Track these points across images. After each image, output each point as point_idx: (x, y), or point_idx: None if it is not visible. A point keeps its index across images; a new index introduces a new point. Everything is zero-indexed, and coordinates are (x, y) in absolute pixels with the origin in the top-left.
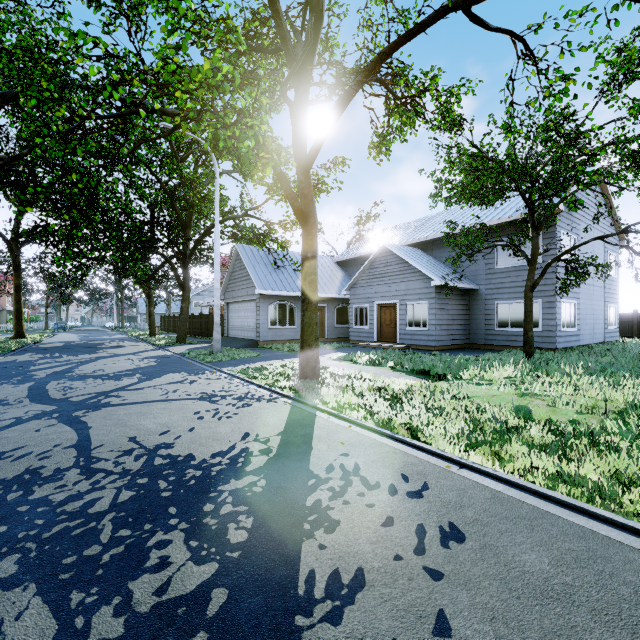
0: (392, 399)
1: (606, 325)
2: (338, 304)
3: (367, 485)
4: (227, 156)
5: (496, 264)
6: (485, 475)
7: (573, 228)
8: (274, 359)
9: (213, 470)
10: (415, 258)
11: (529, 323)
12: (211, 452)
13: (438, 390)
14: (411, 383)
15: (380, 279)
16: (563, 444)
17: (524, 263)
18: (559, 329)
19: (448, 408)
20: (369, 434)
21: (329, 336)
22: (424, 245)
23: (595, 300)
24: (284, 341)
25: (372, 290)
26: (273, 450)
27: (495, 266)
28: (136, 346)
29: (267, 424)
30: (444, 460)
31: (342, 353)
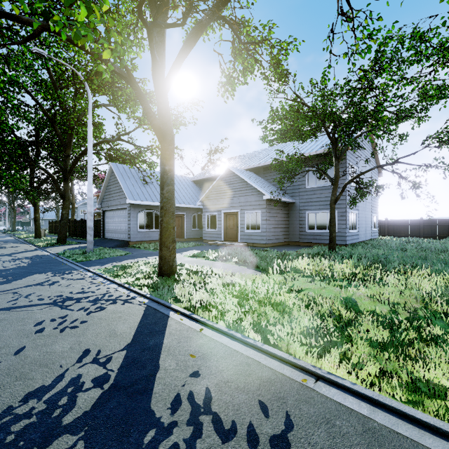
0: (239, 295)
1: (372, 228)
2: (194, 212)
3: (221, 431)
4: (102, 90)
5: (307, 185)
6: (343, 389)
7: (355, 162)
8: (140, 257)
9: (12, 431)
10: (251, 179)
11: (333, 227)
12: (26, 390)
13: (277, 284)
14: (254, 278)
15: (226, 194)
16: (397, 339)
17: (325, 184)
18: (348, 231)
19: (289, 303)
20: (220, 338)
21: (187, 237)
22: (257, 170)
23: (366, 211)
24: (151, 241)
25: (220, 202)
26: (111, 377)
27: (306, 186)
28: (17, 247)
29: (114, 334)
30: (298, 370)
31: (197, 250)
